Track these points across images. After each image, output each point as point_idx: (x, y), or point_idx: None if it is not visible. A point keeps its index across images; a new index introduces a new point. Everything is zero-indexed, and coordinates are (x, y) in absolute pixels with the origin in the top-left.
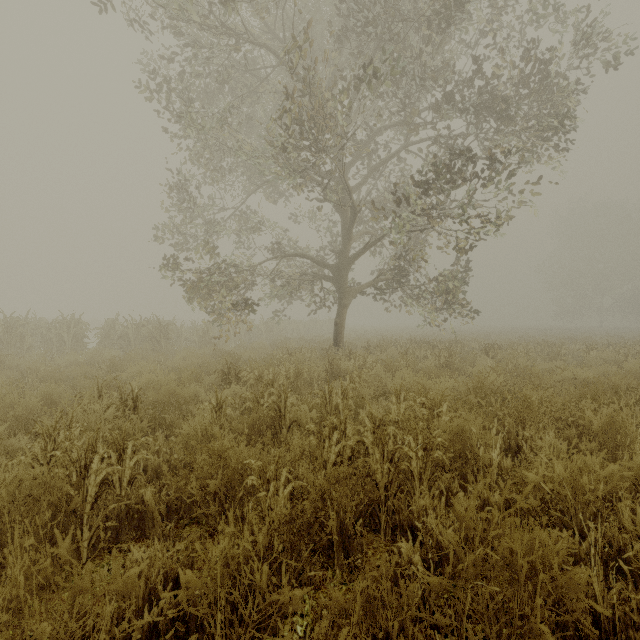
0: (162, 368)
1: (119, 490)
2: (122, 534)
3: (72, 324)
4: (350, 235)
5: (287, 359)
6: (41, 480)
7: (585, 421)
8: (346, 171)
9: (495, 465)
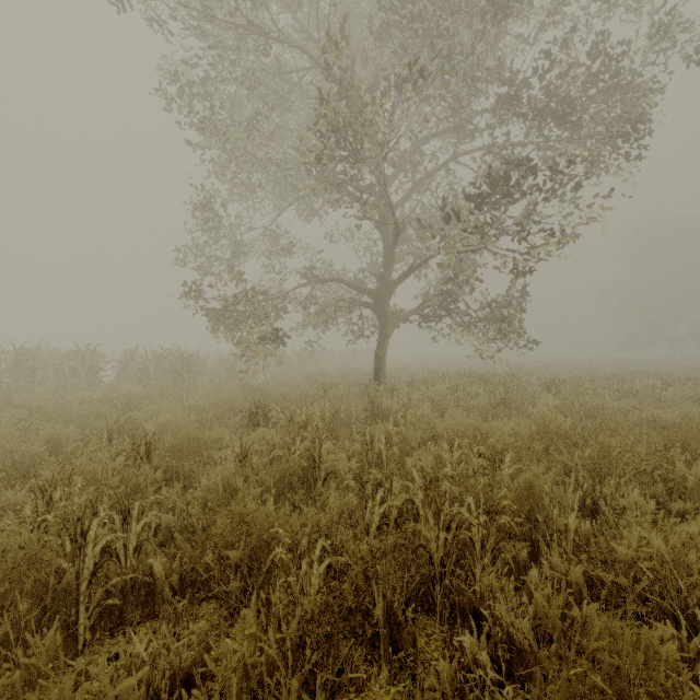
0: (183, 406)
1: (124, 559)
2: (127, 612)
3: (87, 356)
4: (392, 257)
5: (322, 396)
6: (29, 550)
7: (676, 475)
8: (388, 185)
9: (572, 531)
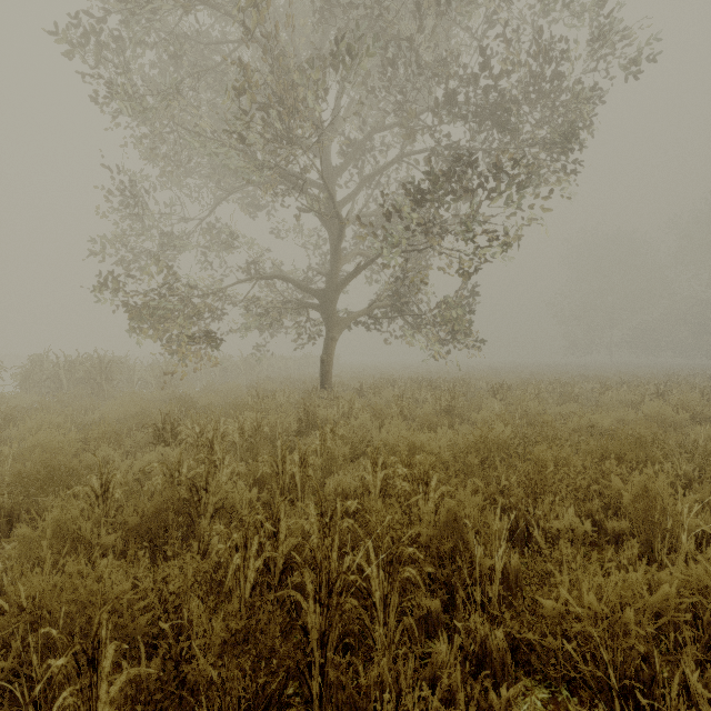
0: (85, 420)
1: None
2: None
3: None
4: (339, 255)
5: (253, 406)
6: None
7: (612, 491)
8: (335, 179)
9: (497, 572)
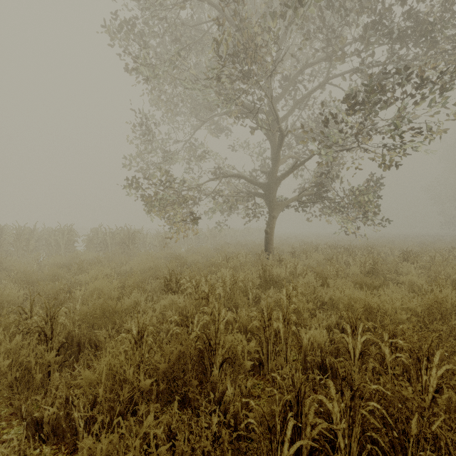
0: (121, 270)
1: None
2: None
3: (65, 232)
4: (278, 158)
5: (225, 264)
6: None
7: None
8: (275, 105)
9: None
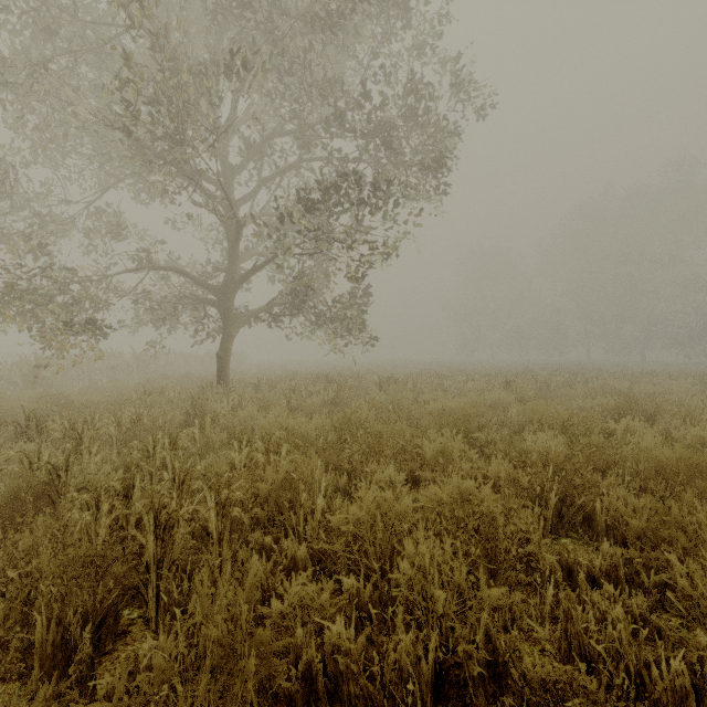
0: None
1: None
2: None
3: None
4: (236, 253)
5: (137, 402)
6: None
7: (424, 451)
8: (232, 177)
9: (317, 511)
